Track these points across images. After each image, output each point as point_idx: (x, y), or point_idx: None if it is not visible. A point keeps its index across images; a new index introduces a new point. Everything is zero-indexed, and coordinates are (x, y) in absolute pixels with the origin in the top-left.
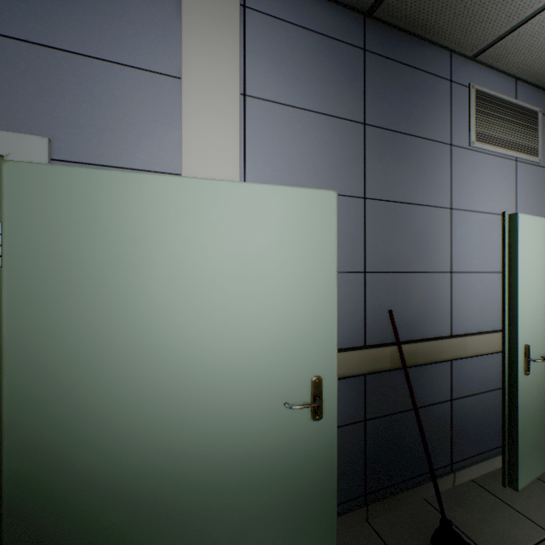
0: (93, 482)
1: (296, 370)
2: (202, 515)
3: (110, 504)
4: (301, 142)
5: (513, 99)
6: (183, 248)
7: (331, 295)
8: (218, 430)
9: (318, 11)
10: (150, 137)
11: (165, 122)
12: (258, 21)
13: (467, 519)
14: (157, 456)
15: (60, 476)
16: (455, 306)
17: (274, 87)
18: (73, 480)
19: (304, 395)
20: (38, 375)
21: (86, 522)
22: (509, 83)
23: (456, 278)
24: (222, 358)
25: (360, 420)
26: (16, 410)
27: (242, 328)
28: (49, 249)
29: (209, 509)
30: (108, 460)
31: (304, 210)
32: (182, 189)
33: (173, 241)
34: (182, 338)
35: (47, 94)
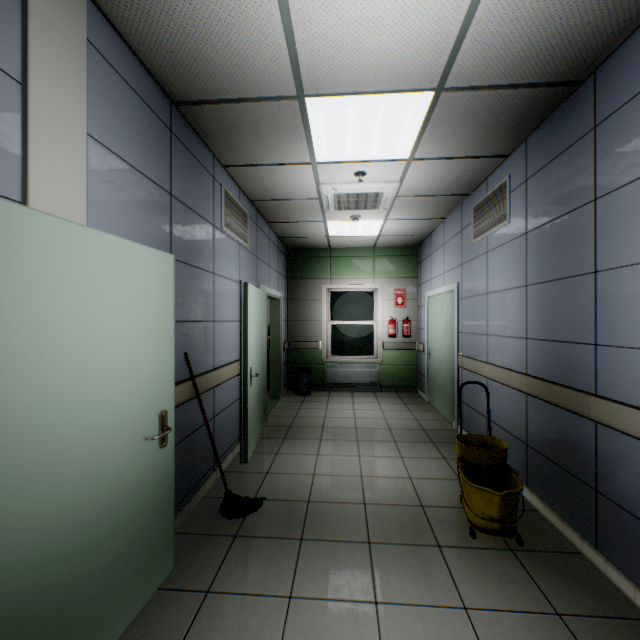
0: None
1: (151, 408)
2: (77, 581)
3: None
4: (131, 197)
5: (239, 202)
6: (59, 296)
7: (172, 341)
8: (92, 485)
9: (143, 79)
10: None
11: (2, 130)
12: (98, 61)
13: (232, 491)
14: (32, 540)
15: None
16: (216, 347)
17: (111, 135)
18: None
19: (155, 429)
20: None
21: None
22: (238, 190)
23: (216, 326)
24: (96, 410)
25: None
26: None
27: (112, 377)
28: None
29: (84, 570)
30: None
31: (155, 268)
32: (58, 231)
33: (48, 288)
34: (58, 396)
35: None
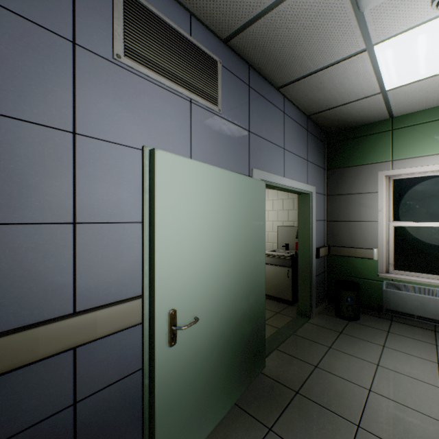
0: None
1: None
2: None
3: None
4: None
5: (188, 34)
6: None
7: None
8: None
9: None
10: None
11: None
12: None
13: None
14: None
15: None
16: (84, 270)
17: None
18: None
19: None
20: None
21: None
22: (182, 13)
23: (86, 231)
24: None
25: None
26: None
27: None
28: None
29: None
30: None
31: None
32: None
33: None
34: None
35: None
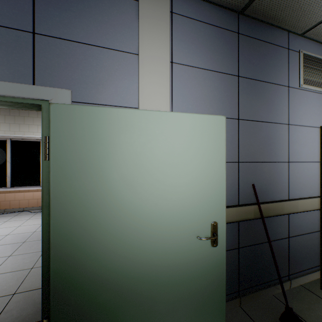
0: (95, 277)
1: (203, 218)
2: (152, 298)
3: (104, 289)
4: (202, 88)
5: None
6: (142, 149)
7: (222, 176)
8: (160, 251)
9: (212, 12)
10: (122, 88)
11: (130, 79)
12: (179, 20)
13: (300, 308)
14: (128, 264)
15: (78, 273)
16: (290, 182)
17: (188, 57)
18: (85, 275)
19: (207, 232)
20: (68, 218)
21: (92, 298)
22: None
23: (291, 165)
24: (162, 211)
25: (236, 247)
26: (57, 236)
27: (173, 194)
28: (73, 150)
29: (156, 294)
30: (103, 265)
31: (207, 127)
32: (141, 116)
33: (136, 145)
34: (141, 199)
35: (69, 66)
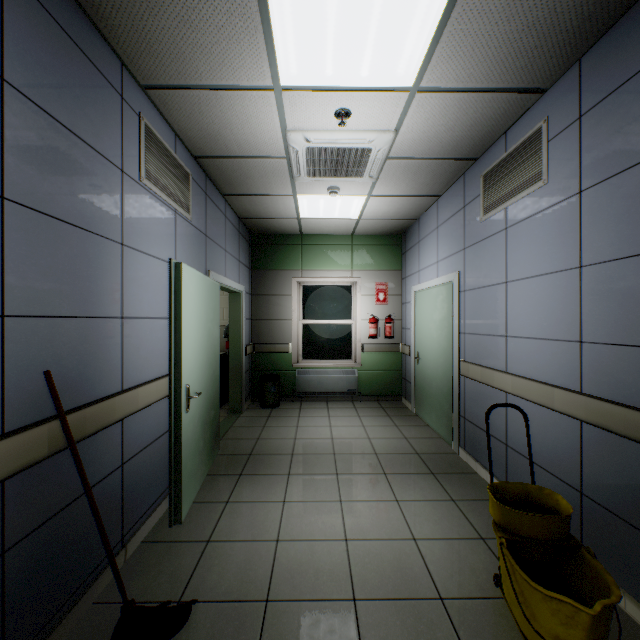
0: None
1: None
2: None
3: None
4: None
5: (175, 152)
6: None
7: None
8: None
9: None
10: None
11: None
12: None
13: (146, 584)
14: None
15: None
16: (127, 357)
17: None
18: None
19: None
20: None
21: None
22: (172, 135)
23: (128, 325)
24: None
25: None
26: None
27: None
28: None
29: None
30: None
31: None
32: None
33: None
34: None
35: None
